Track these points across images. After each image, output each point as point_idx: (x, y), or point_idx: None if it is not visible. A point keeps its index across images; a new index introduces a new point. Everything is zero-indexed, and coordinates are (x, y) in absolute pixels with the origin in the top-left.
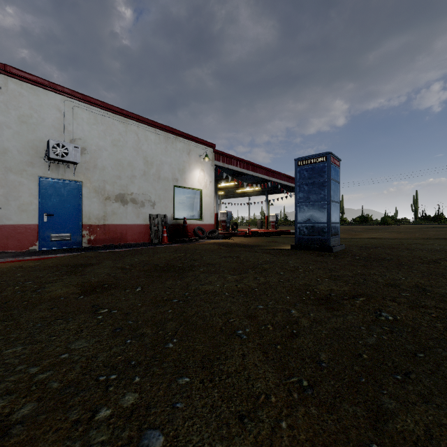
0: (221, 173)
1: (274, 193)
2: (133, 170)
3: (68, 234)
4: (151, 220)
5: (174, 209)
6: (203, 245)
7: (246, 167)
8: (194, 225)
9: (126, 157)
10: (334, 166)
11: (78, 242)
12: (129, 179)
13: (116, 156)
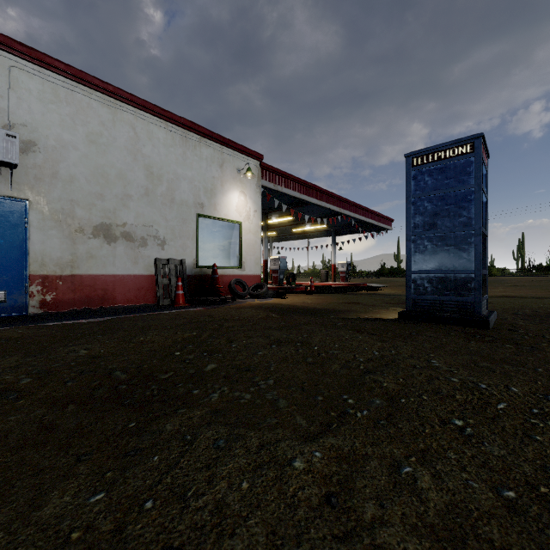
0: (272, 202)
1: (344, 233)
2: (126, 186)
3: (1, 291)
4: (158, 268)
5: (197, 251)
6: (240, 310)
7: (308, 192)
8: (230, 277)
9: (113, 163)
10: (483, 165)
11: (21, 305)
12: (119, 200)
13: (96, 161)
